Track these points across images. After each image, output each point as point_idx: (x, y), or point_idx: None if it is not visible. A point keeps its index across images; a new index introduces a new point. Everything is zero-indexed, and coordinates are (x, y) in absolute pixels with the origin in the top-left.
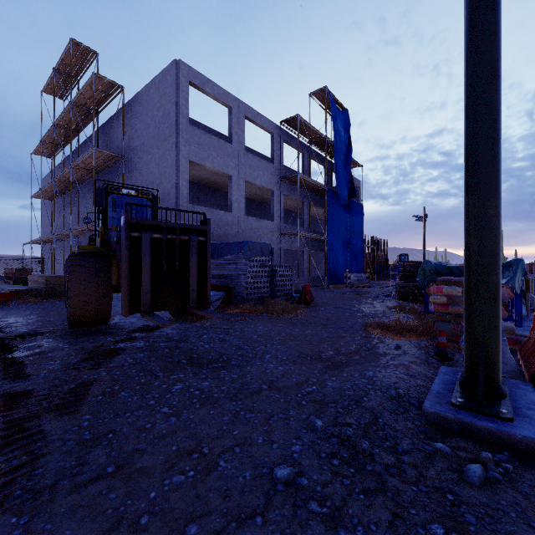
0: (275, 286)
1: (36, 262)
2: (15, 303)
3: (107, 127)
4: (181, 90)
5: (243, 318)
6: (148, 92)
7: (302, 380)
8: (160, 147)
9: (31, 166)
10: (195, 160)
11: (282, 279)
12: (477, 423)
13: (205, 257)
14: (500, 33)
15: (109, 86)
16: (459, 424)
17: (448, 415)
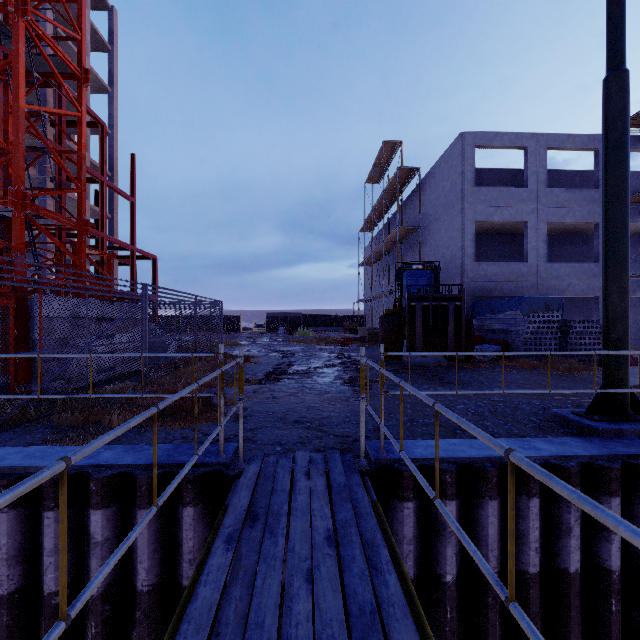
0: (568, 344)
1: (361, 316)
2: (352, 346)
3: (409, 201)
4: (466, 159)
5: (510, 369)
6: (439, 166)
7: (499, 397)
8: (448, 214)
9: (358, 242)
10: (480, 219)
11: (583, 337)
12: (570, 418)
13: (460, 317)
14: (622, 164)
15: (409, 171)
16: (563, 419)
17: (559, 414)
